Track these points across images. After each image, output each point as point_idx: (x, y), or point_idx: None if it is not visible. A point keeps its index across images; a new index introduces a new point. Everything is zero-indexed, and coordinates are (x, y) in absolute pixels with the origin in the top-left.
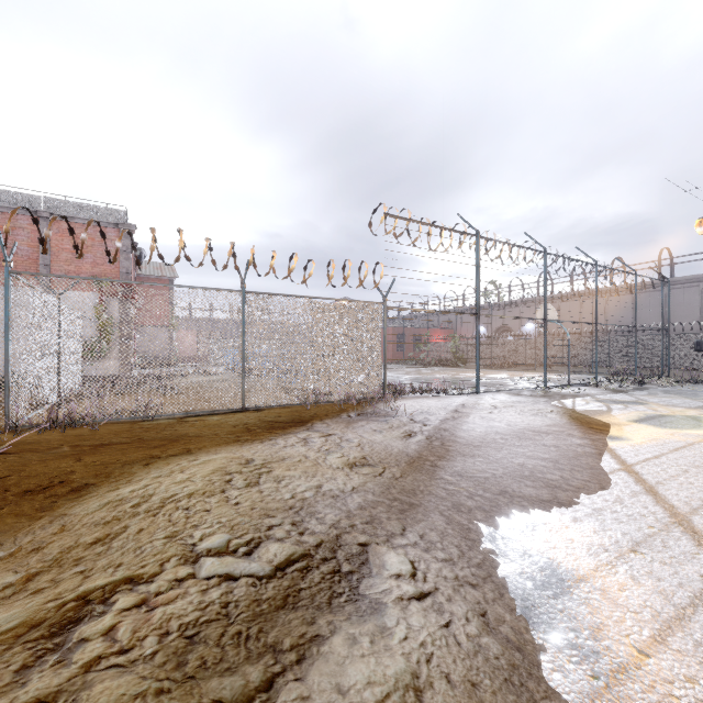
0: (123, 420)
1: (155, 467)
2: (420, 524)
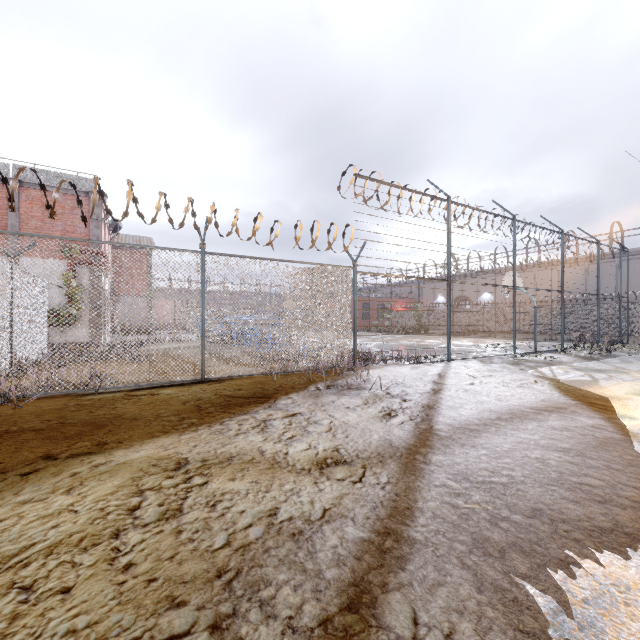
0: (66, 393)
1: (35, 480)
2: (437, 599)
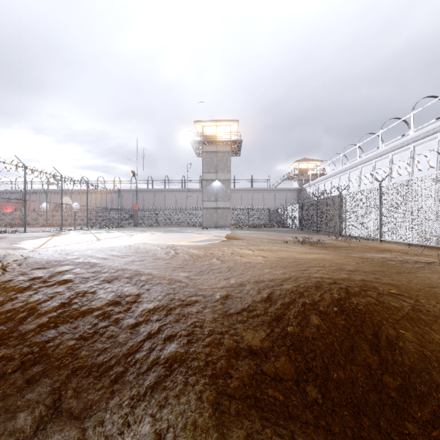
0: None
1: None
2: None
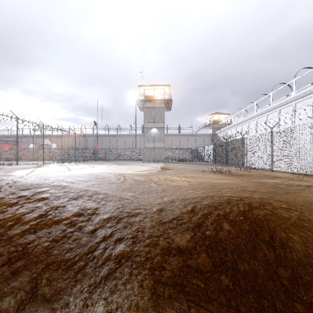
0: None
1: None
2: None
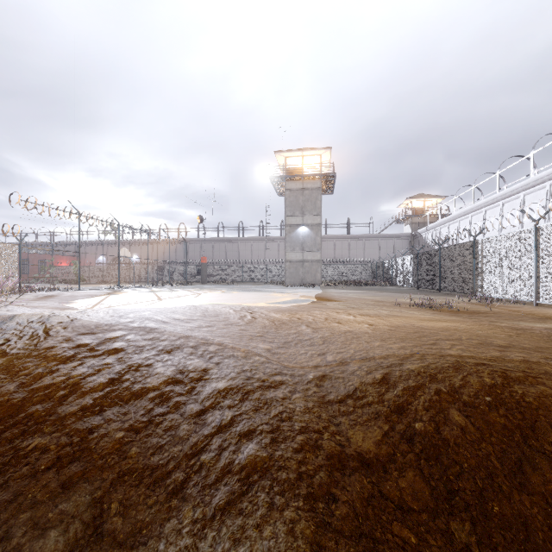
0: None
1: None
2: (41, 301)
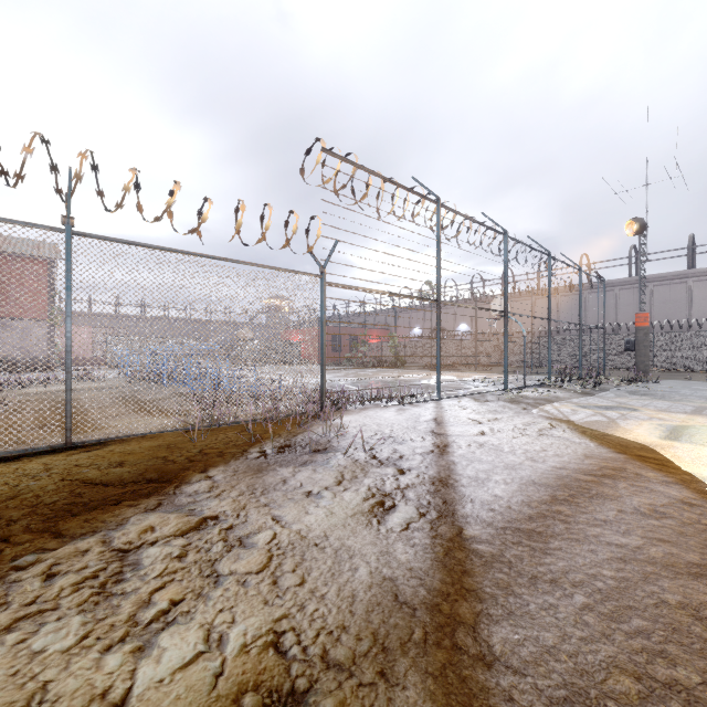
0: None
1: None
2: None
